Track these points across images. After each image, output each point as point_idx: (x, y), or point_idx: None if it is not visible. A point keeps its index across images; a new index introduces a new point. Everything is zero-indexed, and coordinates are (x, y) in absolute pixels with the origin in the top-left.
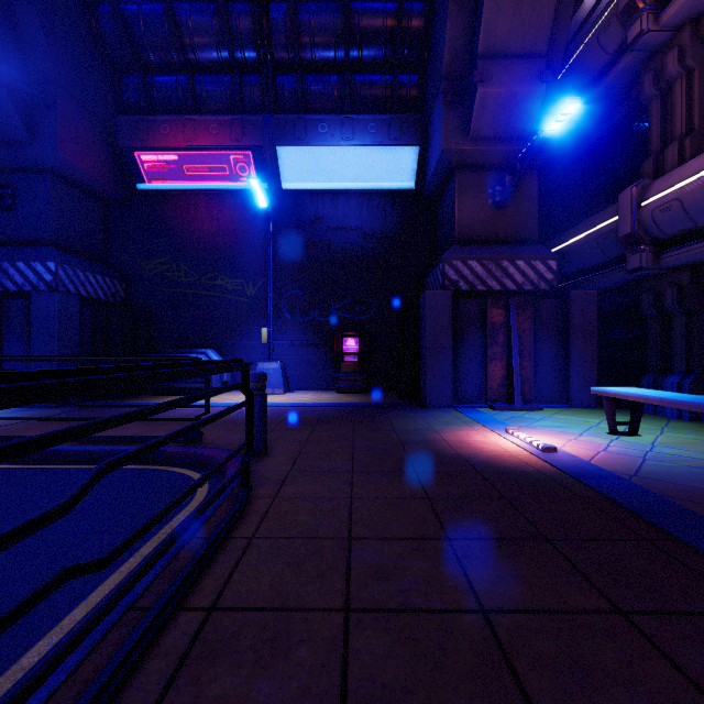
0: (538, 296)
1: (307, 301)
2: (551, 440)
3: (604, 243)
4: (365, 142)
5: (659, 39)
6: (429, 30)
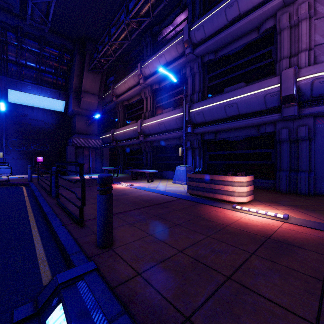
0: (97, 148)
1: (20, 143)
2: (93, 176)
3: (110, 139)
4: (46, 96)
5: (118, 102)
6: (69, 72)
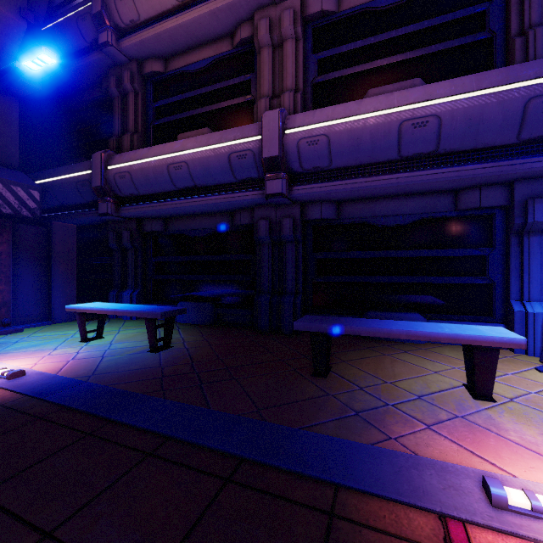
0: (19, 221)
1: None
2: (23, 362)
3: (82, 188)
4: None
5: (120, 57)
6: None
